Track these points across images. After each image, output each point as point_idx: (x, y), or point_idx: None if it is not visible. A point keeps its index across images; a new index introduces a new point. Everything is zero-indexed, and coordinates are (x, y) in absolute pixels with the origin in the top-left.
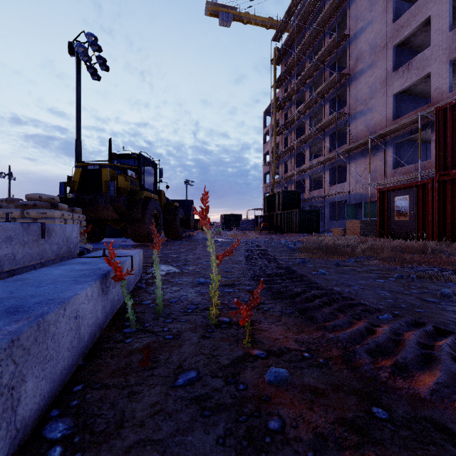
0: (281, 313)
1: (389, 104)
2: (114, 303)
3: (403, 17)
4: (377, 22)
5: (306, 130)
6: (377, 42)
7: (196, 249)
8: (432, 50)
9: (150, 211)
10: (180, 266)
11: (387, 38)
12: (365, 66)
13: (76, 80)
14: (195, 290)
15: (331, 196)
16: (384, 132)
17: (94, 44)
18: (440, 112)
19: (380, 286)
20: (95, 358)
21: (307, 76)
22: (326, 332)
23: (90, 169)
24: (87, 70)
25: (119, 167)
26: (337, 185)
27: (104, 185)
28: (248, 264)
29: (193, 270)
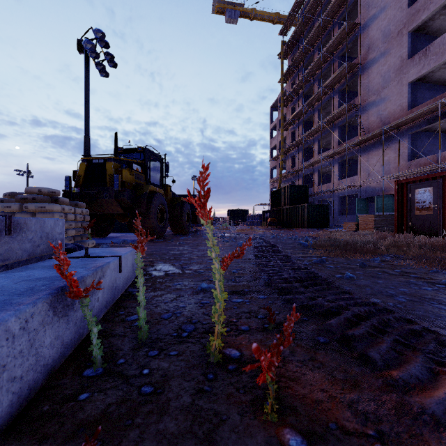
0: (312, 343)
1: (404, 93)
2: (83, 323)
3: (420, 0)
4: (390, 8)
5: (314, 124)
6: (390, 29)
7: (201, 244)
8: None
9: (155, 205)
10: (182, 265)
11: (402, 23)
12: (377, 55)
13: (85, 77)
14: (196, 299)
15: (341, 190)
16: (399, 123)
17: (102, 40)
18: None
19: (432, 297)
20: (14, 442)
21: (315, 68)
22: (405, 396)
23: (95, 163)
24: (96, 66)
25: (124, 161)
26: (347, 179)
27: (108, 179)
28: (258, 263)
29: (196, 270)
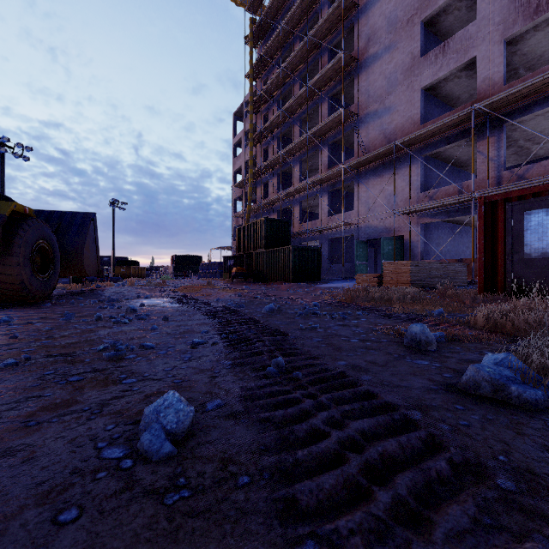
0: None
1: (416, 101)
2: None
3: None
4: None
5: (294, 139)
6: (398, 15)
7: None
8: (478, 25)
9: None
10: None
11: (413, 9)
12: (380, 49)
13: None
14: None
15: (332, 229)
16: (414, 137)
17: None
18: None
19: None
20: None
21: (297, 61)
22: None
23: None
24: None
25: None
26: (340, 215)
27: None
28: None
29: None
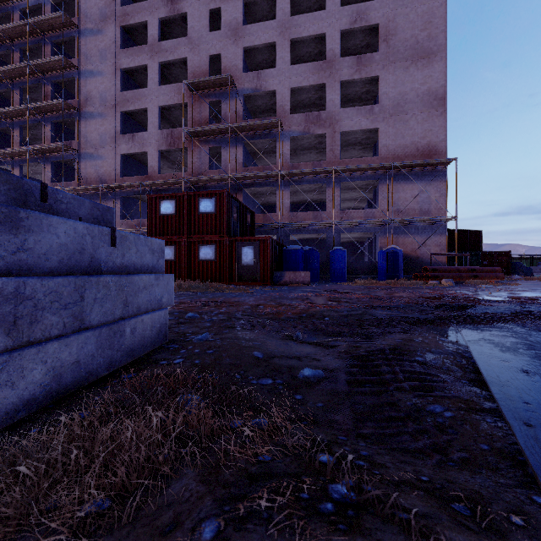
0: None
1: (118, 161)
2: None
3: (129, 93)
4: (107, 78)
5: (13, 142)
6: (107, 97)
7: None
8: (149, 135)
9: None
10: None
11: (117, 100)
12: (95, 112)
13: None
14: None
15: None
16: (114, 186)
17: None
18: (150, 198)
19: None
20: None
21: (17, 73)
22: None
23: None
24: None
25: None
26: None
27: None
28: None
29: None
